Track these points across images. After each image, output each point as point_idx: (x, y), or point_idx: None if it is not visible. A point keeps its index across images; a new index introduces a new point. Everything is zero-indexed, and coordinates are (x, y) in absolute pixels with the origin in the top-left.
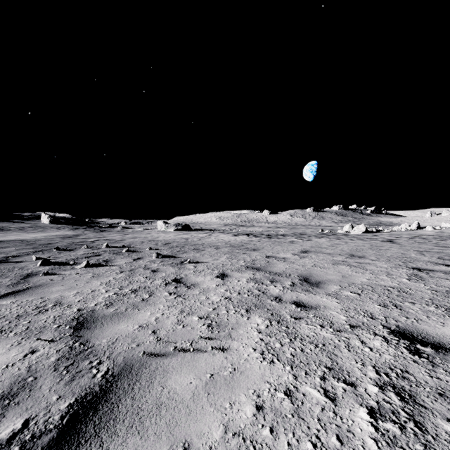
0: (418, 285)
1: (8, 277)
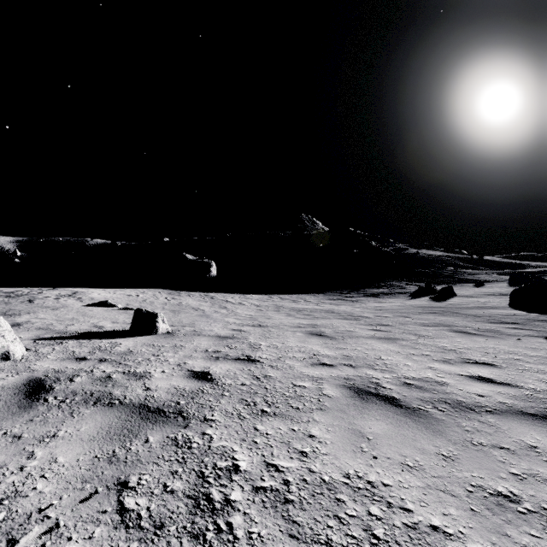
0: (224, 432)
1: (541, 333)
